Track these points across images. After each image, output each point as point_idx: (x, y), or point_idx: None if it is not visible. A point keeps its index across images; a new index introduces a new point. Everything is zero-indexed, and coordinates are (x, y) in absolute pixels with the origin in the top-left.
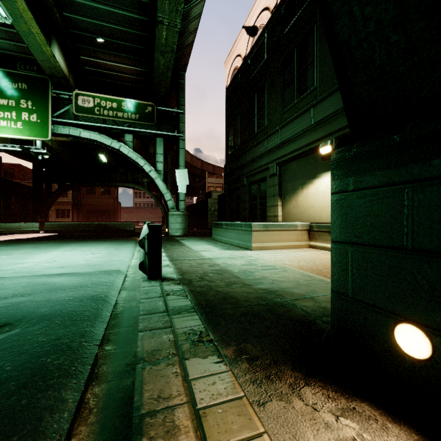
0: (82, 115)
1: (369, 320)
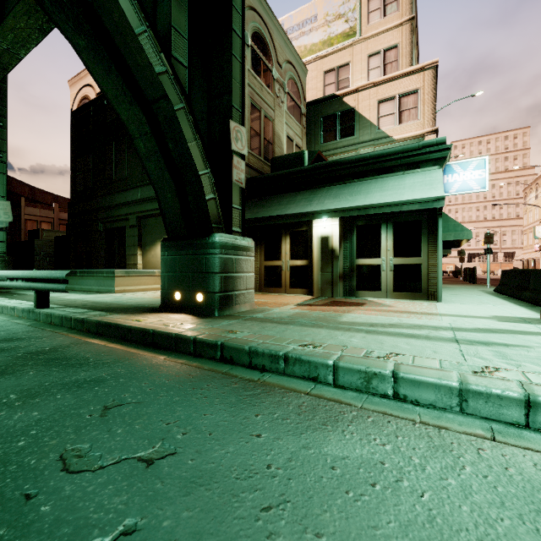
0: None
1: (170, 295)
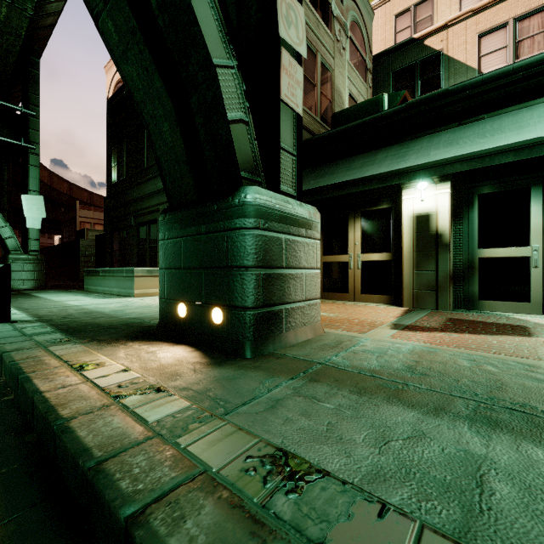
0: None
1: (172, 308)
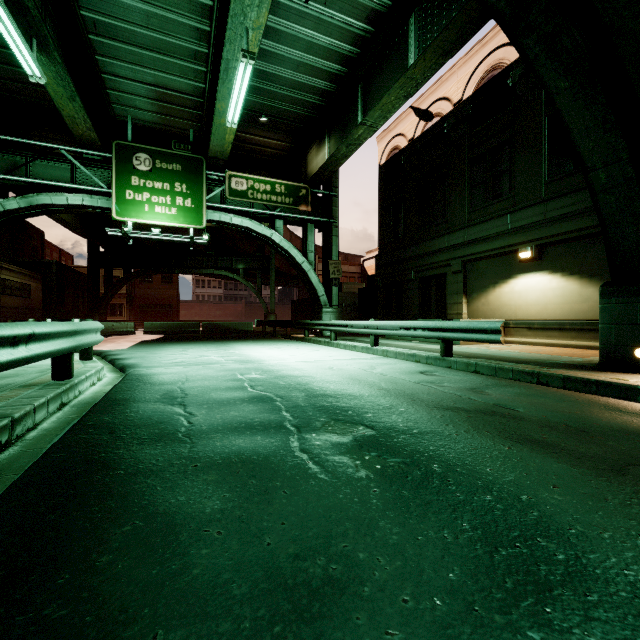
0: (235, 199)
1: (623, 352)
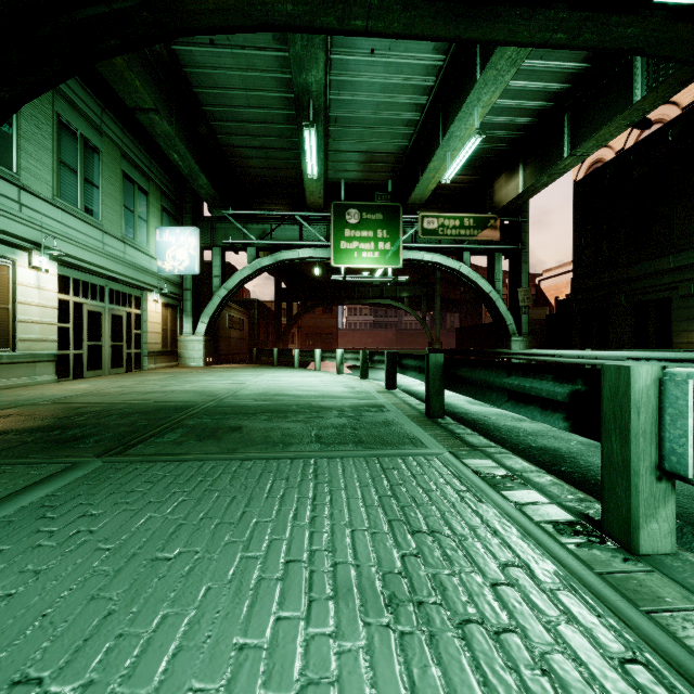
0: (427, 238)
1: None
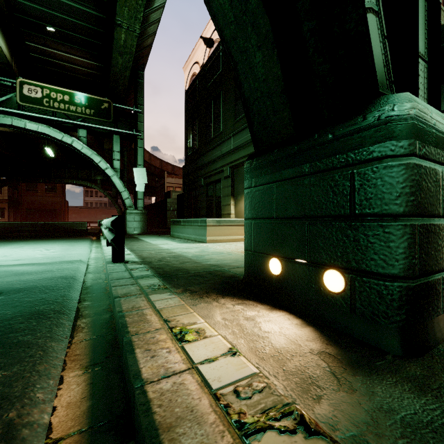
0: (28, 105)
1: (260, 262)
